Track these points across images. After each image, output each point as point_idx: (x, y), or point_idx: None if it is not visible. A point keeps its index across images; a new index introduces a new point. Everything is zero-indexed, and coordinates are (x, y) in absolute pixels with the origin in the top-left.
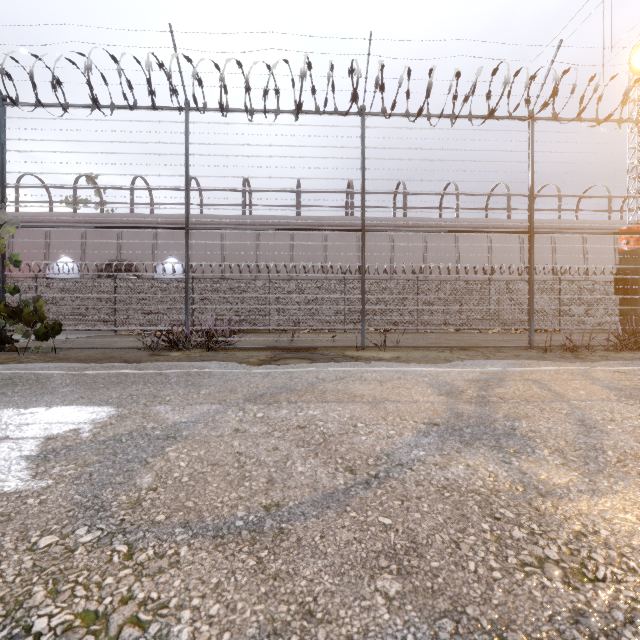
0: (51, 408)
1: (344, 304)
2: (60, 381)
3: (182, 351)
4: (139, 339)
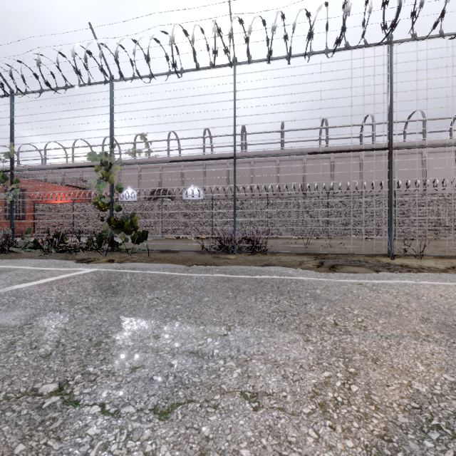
0: (233, 328)
1: (328, 216)
2: (187, 285)
3: (232, 254)
4: (201, 244)
